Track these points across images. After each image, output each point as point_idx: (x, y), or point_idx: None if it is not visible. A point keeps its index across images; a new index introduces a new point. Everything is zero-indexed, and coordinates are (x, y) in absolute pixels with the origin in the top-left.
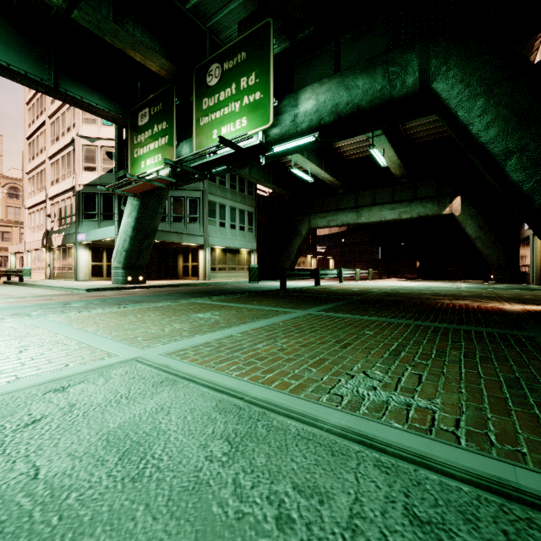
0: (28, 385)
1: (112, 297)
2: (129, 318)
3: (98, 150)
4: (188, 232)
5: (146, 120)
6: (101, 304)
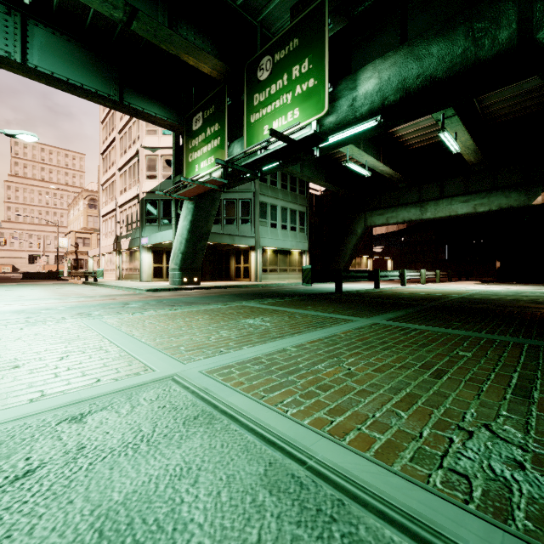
0: (47, 408)
1: (167, 297)
2: (177, 322)
3: (158, 158)
4: (239, 233)
5: (200, 124)
6: (156, 305)
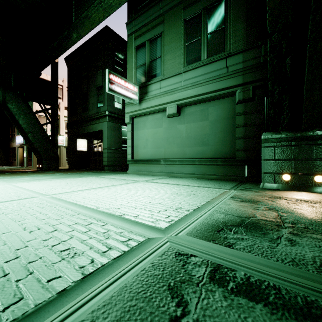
0: None
1: None
2: None
3: None
4: None
5: None
6: None
